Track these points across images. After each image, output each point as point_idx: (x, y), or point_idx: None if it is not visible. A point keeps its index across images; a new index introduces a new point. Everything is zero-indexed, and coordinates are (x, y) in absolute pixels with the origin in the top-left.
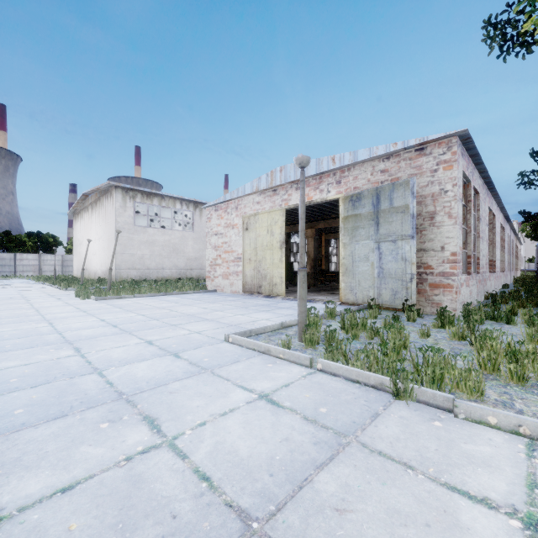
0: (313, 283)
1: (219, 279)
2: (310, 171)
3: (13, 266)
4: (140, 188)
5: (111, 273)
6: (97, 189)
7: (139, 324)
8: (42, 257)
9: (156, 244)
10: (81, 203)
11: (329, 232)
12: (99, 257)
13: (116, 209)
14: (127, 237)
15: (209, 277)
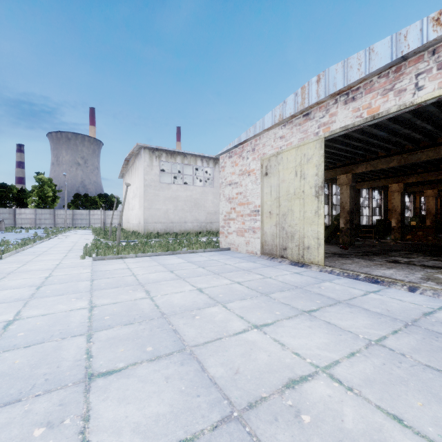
0: (349, 241)
1: (233, 236)
2: (377, 62)
3: (88, 219)
4: (165, 148)
5: (120, 229)
6: (132, 153)
7: (35, 353)
8: (107, 213)
9: (179, 199)
10: (125, 167)
11: (360, 180)
12: (134, 212)
13: (144, 168)
14: (153, 193)
15: (223, 233)
